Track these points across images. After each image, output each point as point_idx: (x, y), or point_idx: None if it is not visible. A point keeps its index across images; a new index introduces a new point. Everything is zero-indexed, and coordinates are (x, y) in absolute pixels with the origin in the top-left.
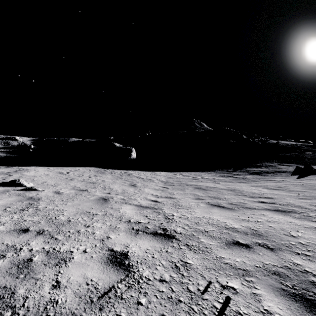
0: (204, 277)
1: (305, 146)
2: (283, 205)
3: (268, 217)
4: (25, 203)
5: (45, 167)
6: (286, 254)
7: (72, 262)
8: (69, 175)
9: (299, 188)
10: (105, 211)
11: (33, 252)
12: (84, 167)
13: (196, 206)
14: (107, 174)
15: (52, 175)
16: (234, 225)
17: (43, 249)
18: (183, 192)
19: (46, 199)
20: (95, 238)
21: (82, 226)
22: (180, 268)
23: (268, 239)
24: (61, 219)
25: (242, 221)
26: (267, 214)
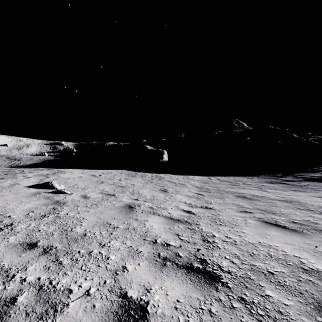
0: None
1: None
2: None
3: None
4: (49, 208)
5: (81, 169)
6: None
7: (64, 315)
8: (101, 177)
9: None
10: (128, 224)
11: (24, 284)
12: (116, 169)
13: (243, 223)
14: (138, 177)
15: (84, 177)
16: (316, 266)
17: (38, 280)
18: (223, 201)
19: (71, 203)
20: (106, 268)
21: (96, 245)
22: None
23: None
24: (76, 232)
25: None
26: None
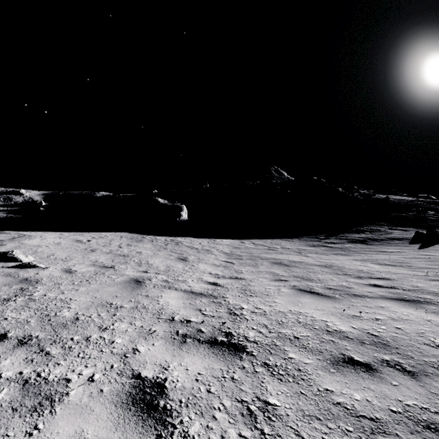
0: (302, 436)
1: (426, 203)
2: (408, 290)
3: (391, 311)
4: (14, 288)
5: (57, 233)
6: (438, 383)
7: (65, 403)
8: (91, 243)
9: (425, 263)
10: (137, 302)
11: (1, 381)
12: (114, 232)
13: (276, 292)
14: (146, 242)
15: (64, 244)
16: (340, 327)
17: (20, 374)
18: (256, 269)
19: (49, 281)
20: (112, 352)
21: (95, 329)
22: (258, 417)
23: (401, 353)
24: (64, 317)
25: (352, 319)
26: (388, 306)
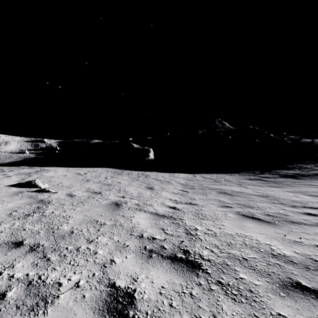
0: None
1: None
2: None
3: None
4: (33, 207)
5: (65, 168)
6: None
7: (55, 305)
8: (86, 175)
9: None
10: (115, 220)
11: (13, 280)
12: (102, 167)
13: (223, 217)
14: (124, 175)
15: (69, 176)
16: (283, 251)
17: (27, 276)
18: (206, 197)
19: (56, 202)
20: (95, 262)
21: (84, 241)
22: None
23: None
24: (63, 230)
25: (293, 244)
26: None
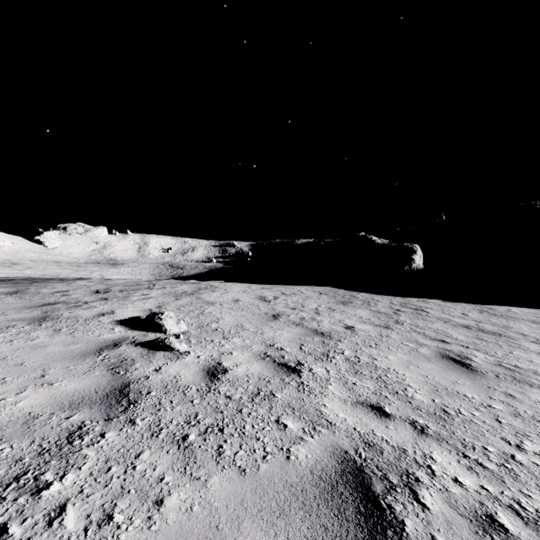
0: None
1: None
2: None
3: None
4: (64, 427)
5: (246, 284)
6: None
7: None
8: (276, 303)
9: None
10: None
11: None
12: (311, 285)
13: None
14: (359, 305)
15: (243, 302)
16: None
17: None
18: None
19: (152, 405)
20: None
21: None
22: None
23: None
24: None
25: None
26: None
